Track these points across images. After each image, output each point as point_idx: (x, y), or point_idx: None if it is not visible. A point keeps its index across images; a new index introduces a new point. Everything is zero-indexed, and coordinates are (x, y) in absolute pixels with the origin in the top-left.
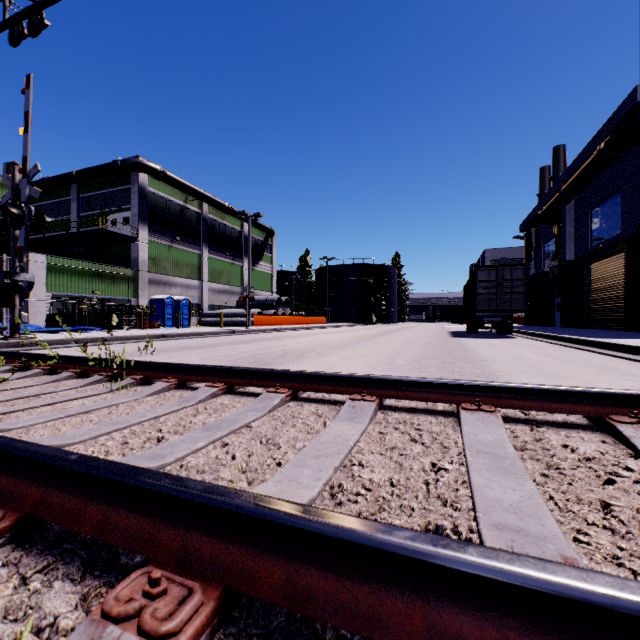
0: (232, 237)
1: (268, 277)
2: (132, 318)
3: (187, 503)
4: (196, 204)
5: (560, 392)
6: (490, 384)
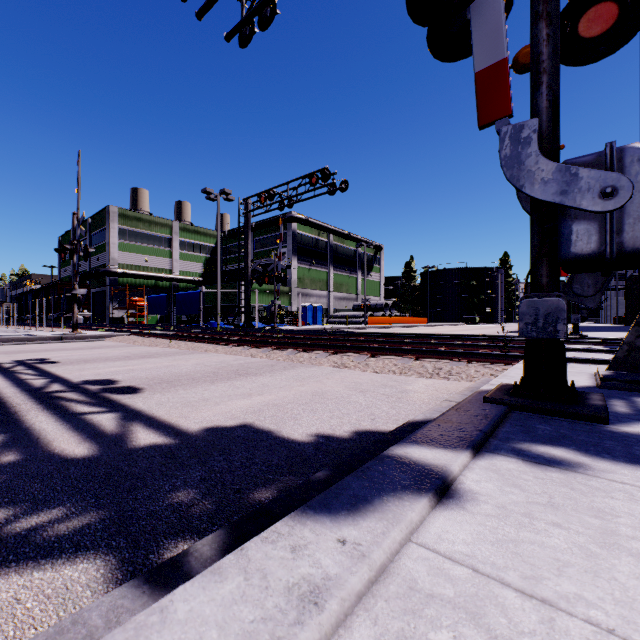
0: (349, 256)
1: (377, 285)
2: (288, 319)
3: (382, 336)
4: (325, 236)
5: (444, 335)
6: (432, 334)
